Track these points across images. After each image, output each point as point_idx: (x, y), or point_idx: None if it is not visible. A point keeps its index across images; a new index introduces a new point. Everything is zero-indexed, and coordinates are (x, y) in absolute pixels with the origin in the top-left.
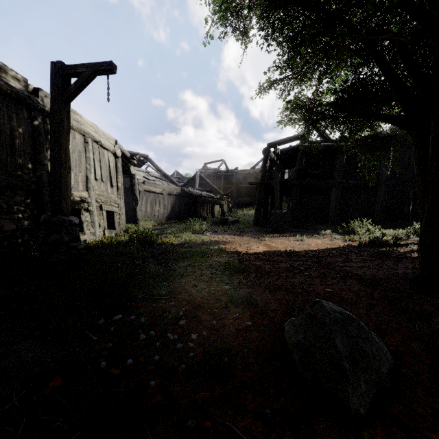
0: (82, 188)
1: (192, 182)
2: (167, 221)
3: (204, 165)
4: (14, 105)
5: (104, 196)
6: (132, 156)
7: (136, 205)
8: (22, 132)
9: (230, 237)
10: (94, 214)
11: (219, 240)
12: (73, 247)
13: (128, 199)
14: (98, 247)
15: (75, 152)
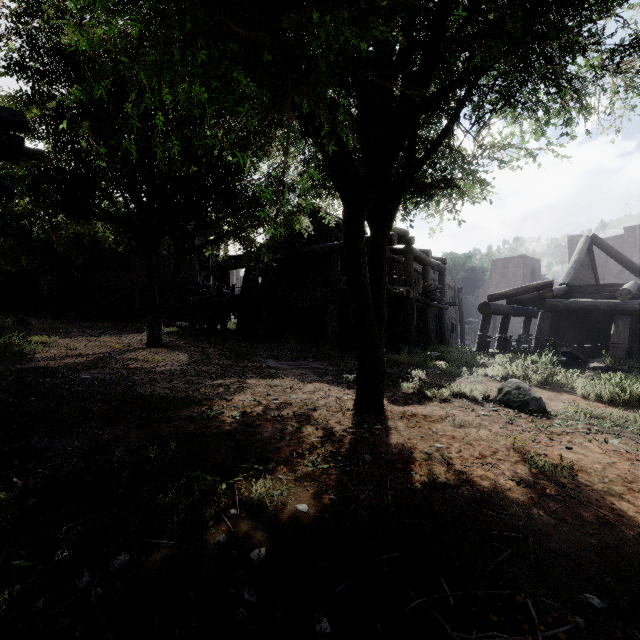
0: None
1: None
2: None
3: None
4: None
5: None
6: None
7: None
8: None
9: None
10: None
11: None
12: None
13: None
14: None
15: None
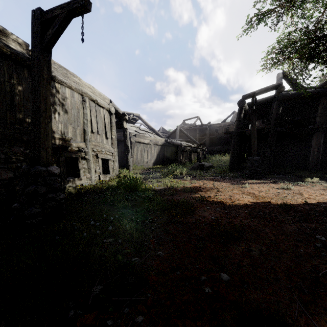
0: (80, 140)
1: (173, 135)
2: (154, 166)
3: (182, 122)
4: (15, 65)
5: (100, 146)
6: (124, 113)
7: (128, 153)
8: (22, 89)
9: (209, 183)
10: (90, 161)
11: (199, 186)
12: (50, 198)
13: (123, 149)
14: (90, 191)
15: (74, 109)
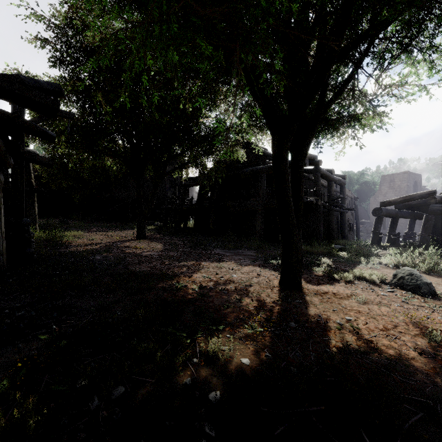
0: None
1: None
2: None
3: None
4: None
5: None
6: None
7: None
8: None
9: None
10: None
11: None
12: None
13: None
14: None
15: None
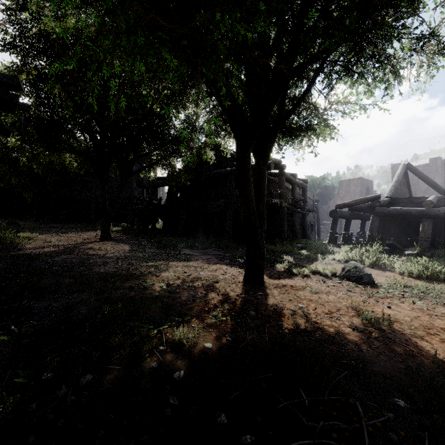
0: None
1: None
2: None
3: None
4: None
5: None
6: None
7: None
8: None
9: None
10: None
11: None
12: None
13: None
14: None
15: None
